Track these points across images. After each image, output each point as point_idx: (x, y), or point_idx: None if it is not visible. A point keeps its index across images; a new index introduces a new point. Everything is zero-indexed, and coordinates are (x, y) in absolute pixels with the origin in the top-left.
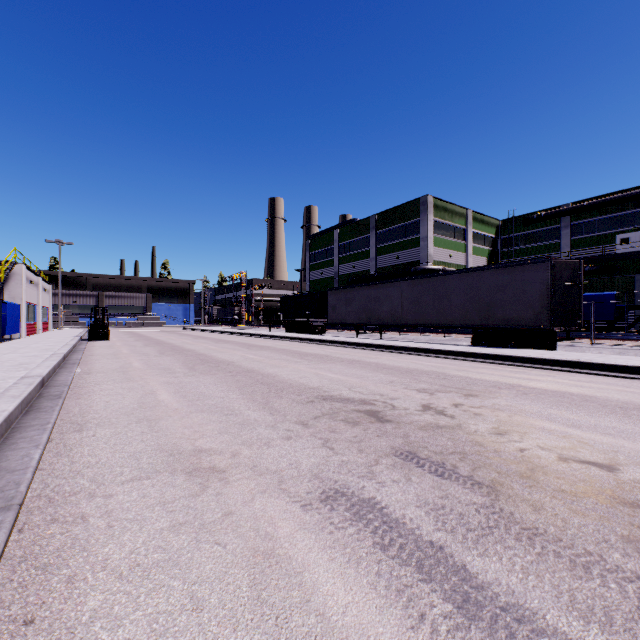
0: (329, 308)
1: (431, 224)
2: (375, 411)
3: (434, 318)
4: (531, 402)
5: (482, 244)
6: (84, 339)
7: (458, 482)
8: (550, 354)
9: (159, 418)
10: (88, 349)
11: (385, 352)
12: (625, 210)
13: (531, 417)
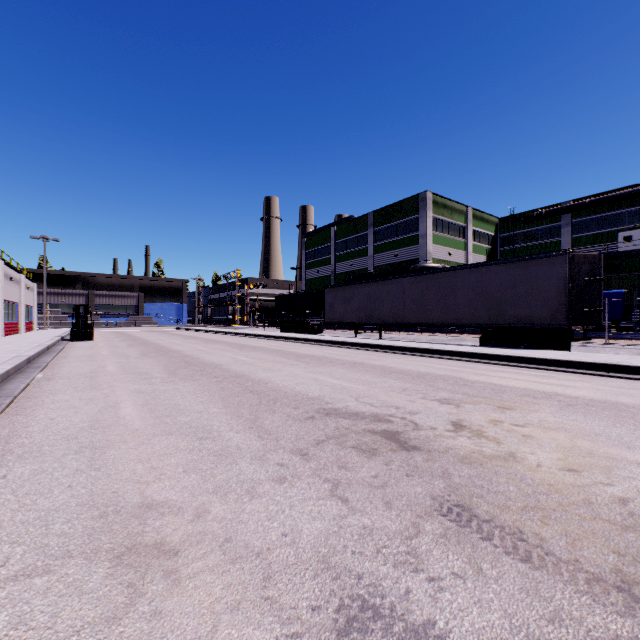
0: (326, 307)
1: (430, 221)
2: (394, 432)
3: (439, 317)
4: (585, 417)
5: (481, 242)
6: (66, 339)
7: (562, 577)
8: (573, 355)
9: (109, 445)
10: (65, 350)
11: (388, 353)
12: (628, 207)
13: (599, 441)
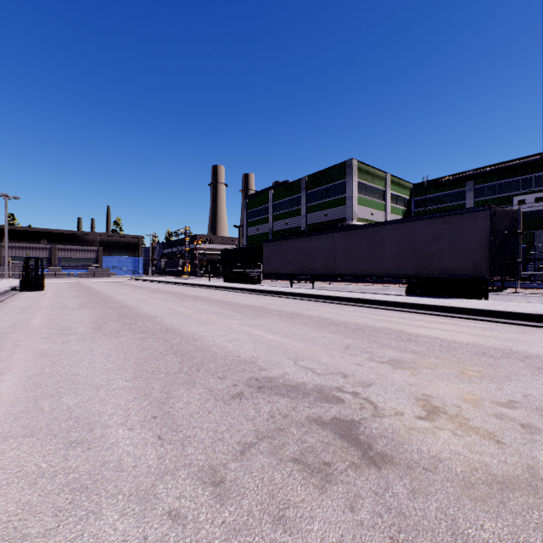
0: (264, 259)
1: (356, 185)
2: (349, 422)
3: (367, 268)
4: None
5: (398, 204)
6: (17, 289)
7: None
8: (502, 305)
9: None
10: (6, 301)
11: (323, 303)
12: (521, 175)
13: None
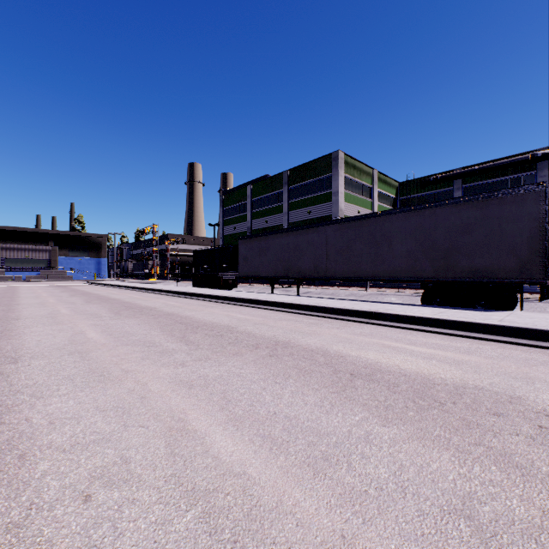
0: (240, 259)
1: (342, 179)
2: None
3: (370, 269)
4: None
5: (385, 203)
6: None
7: None
8: None
9: None
10: None
11: (318, 317)
12: (510, 174)
13: None
